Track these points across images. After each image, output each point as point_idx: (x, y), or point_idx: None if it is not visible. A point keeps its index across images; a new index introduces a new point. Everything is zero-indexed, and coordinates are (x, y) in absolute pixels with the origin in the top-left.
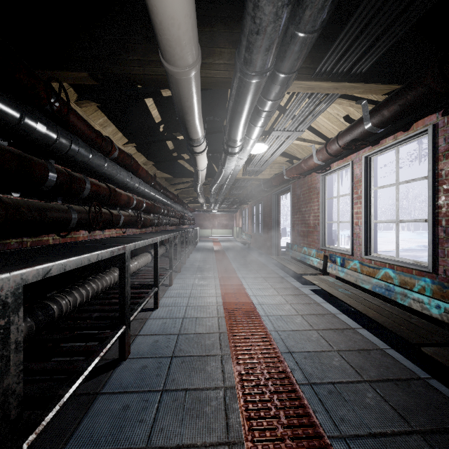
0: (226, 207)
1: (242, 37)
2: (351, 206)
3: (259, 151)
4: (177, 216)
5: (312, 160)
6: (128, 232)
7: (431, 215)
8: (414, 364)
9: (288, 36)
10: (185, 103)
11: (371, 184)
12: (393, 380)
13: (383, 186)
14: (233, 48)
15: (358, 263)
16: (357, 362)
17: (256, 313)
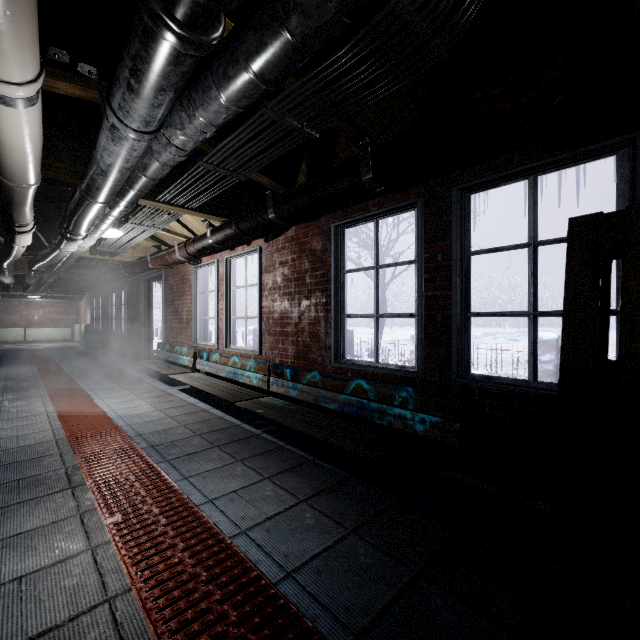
0: (60, 291)
1: (84, 182)
2: (217, 303)
3: (112, 236)
4: None
5: (175, 255)
6: None
7: (259, 313)
8: (238, 419)
9: (125, 188)
10: (16, 199)
11: (231, 284)
12: (218, 430)
13: (238, 287)
14: (76, 157)
15: (218, 355)
16: (197, 427)
17: (107, 418)
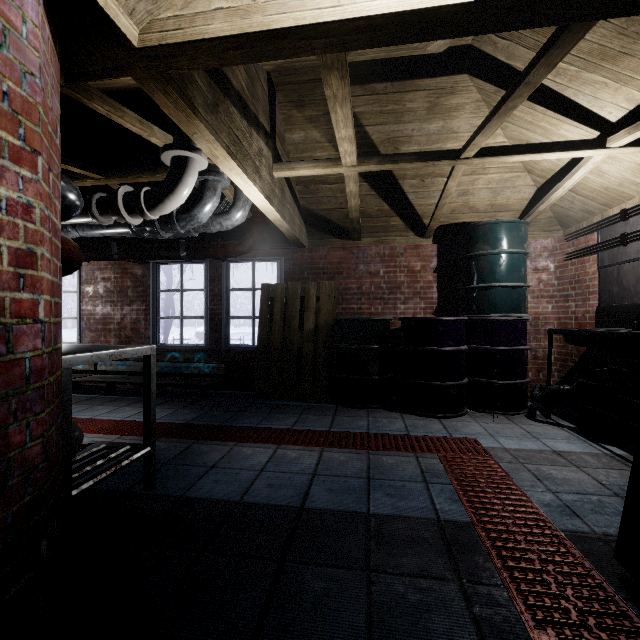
0: None
1: None
2: None
3: None
4: None
5: None
6: None
7: (79, 314)
8: None
9: None
10: None
11: None
12: None
13: None
14: None
15: None
16: None
17: None
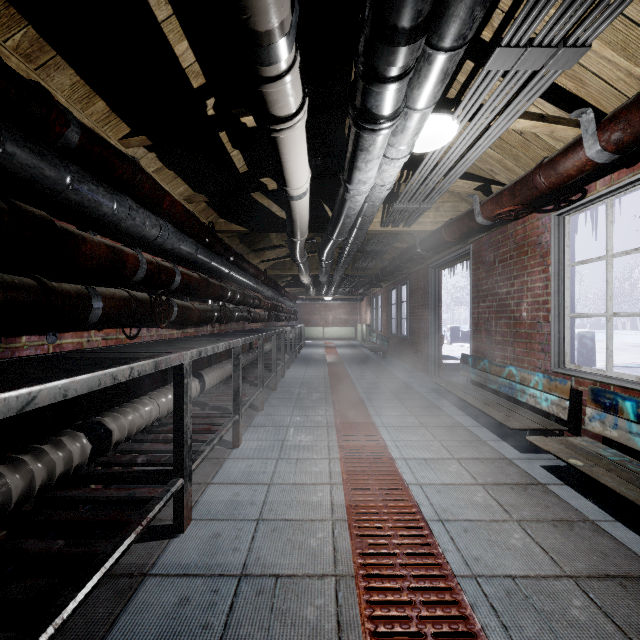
0: (346, 293)
1: None
2: None
3: (436, 139)
4: (265, 306)
5: (577, 154)
6: (147, 336)
7: None
8: None
9: None
10: None
11: None
12: None
13: None
14: None
15: None
16: None
17: (440, 564)
